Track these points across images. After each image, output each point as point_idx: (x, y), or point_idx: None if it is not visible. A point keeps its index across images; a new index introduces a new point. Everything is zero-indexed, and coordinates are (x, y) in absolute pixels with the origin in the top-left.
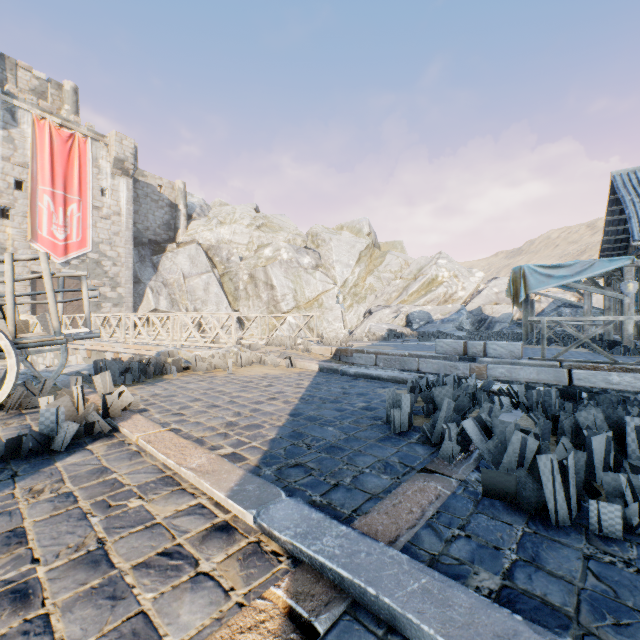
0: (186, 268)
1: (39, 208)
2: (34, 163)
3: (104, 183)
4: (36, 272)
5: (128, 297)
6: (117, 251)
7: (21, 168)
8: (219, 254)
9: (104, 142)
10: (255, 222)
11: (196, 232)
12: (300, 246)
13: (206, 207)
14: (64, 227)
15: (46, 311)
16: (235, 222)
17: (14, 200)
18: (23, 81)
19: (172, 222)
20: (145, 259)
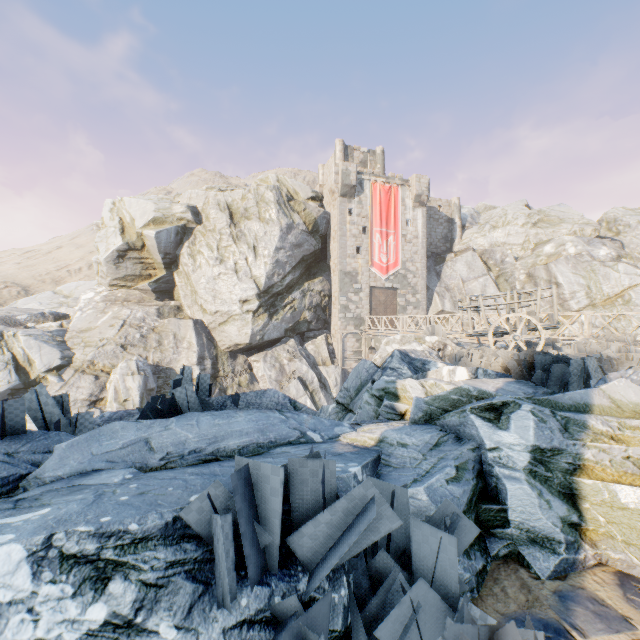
0: (463, 274)
1: (373, 243)
2: (371, 214)
3: (407, 216)
4: (371, 287)
5: (422, 301)
6: (415, 266)
7: (365, 219)
8: (492, 257)
9: (408, 185)
10: (529, 220)
11: (469, 240)
12: (589, 236)
13: (476, 215)
14: (386, 254)
15: (376, 313)
16: (508, 224)
17: (361, 241)
18: (355, 158)
19: (448, 235)
20: (430, 269)
